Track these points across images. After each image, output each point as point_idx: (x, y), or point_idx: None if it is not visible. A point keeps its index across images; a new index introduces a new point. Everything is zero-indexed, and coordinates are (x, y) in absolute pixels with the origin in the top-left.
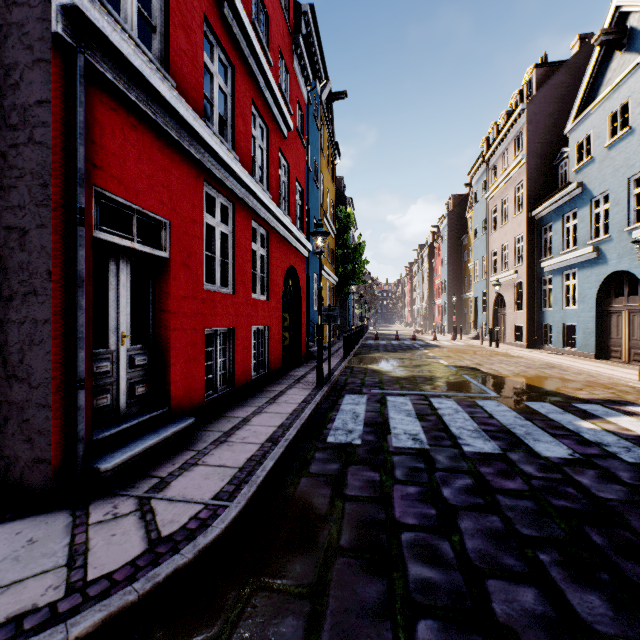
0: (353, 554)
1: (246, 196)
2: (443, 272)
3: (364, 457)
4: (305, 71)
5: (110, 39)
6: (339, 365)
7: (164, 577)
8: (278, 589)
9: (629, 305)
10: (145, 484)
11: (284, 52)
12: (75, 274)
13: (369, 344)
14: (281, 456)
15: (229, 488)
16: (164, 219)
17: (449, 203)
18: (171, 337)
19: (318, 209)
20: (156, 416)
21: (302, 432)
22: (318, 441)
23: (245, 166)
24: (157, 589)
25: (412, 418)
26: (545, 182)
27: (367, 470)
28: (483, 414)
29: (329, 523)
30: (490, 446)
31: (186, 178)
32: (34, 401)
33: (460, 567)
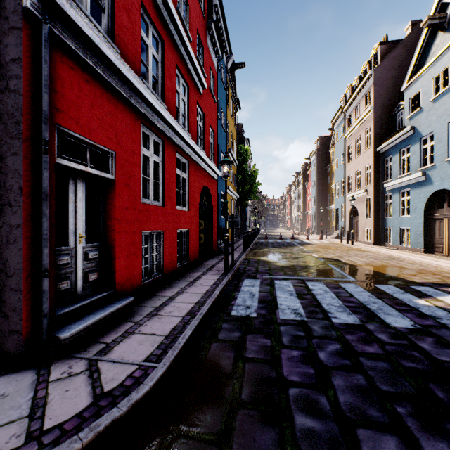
0: (252, 406)
1: (172, 135)
2: (313, 191)
3: (259, 327)
4: (215, 47)
5: (68, 13)
6: (240, 257)
7: (103, 427)
8: (193, 436)
9: (448, 214)
10: (94, 348)
11: (200, 32)
12: (41, 190)
13: (261, 242)
14: (197, 326)
15: (157, 352)
16: (111, 150)
17: (317, 142)
18: (116, 237)
19: (225, 146)
20: (105, 296)
21: (213, 307)
22: (224, 314)
23: (172, 113)
24: (98, 437)
25: (293, 297)
26: (387, 126)
27: (261, 337)
28: (345, 294)
29: (233, 380)
30: (352, 318)
31: (127, 121)
32: (9, 286)
33: (335, 418)
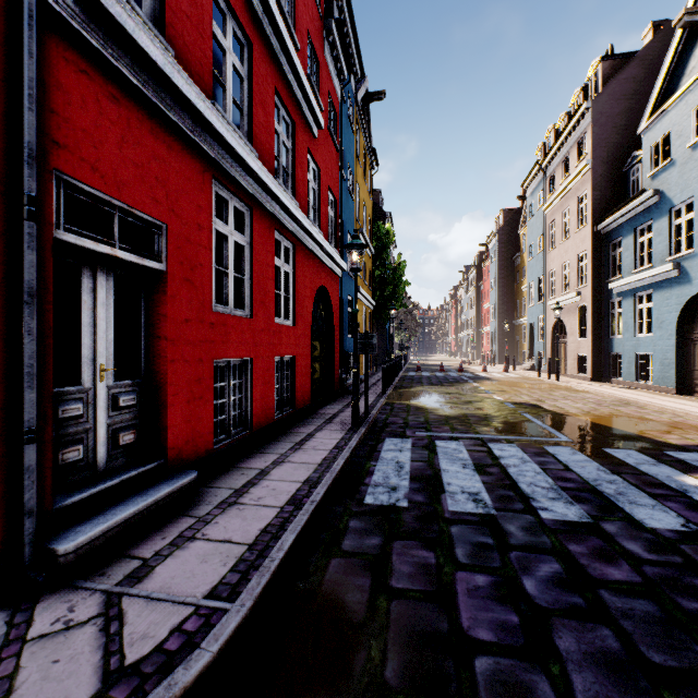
0: None
1: (267, 201)
2: (493, 295)
3: (413, 527)
4: (338, 63)
5: None
6: (377, 401)
7: None
8: None
9: None
10: (120, 570)
11: (314, 37)
12: (22, 286)
13: (410, 376)
14: (305, 526)
15: (232, 578)
16: (159, 221)
17: (499, 218)
18: (168, 370)
19: (353, 223)
20: (147, 471)
21: (333, 489)
22: (353, 502)
23: (266, 165)
24: None
25: (469, 470)
26: (613, 191)
27: (418, 547)
28: (557, 465)
29: (369, 638)
30: (575, 511)
31: (189, 172)
32: None
33: None
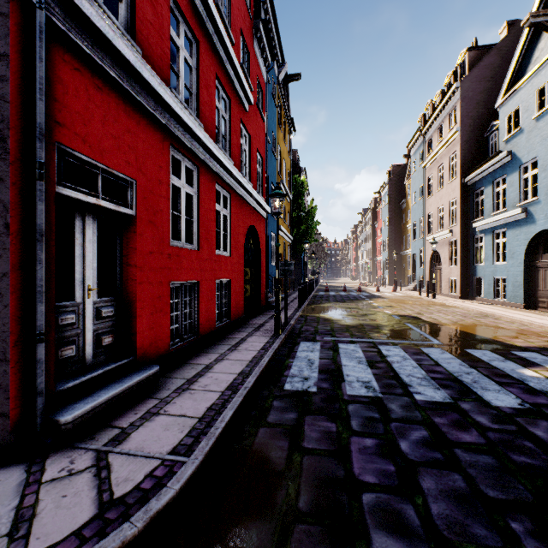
0: (313, 520)
1: (210, 161)
2: (384, 232)
3: (320, 406)
4: (264, 53)
5: None
6: (294, 314)
7: None
8: None
9: None
10: (105, 435)
11: (245, 34)
12: (34, 228)
13: (320, 295)
14: (240, 405)
15: (187, 441)
16: (130, 178)
17: (390, 172)
18: (137, 290)
19: (276, 176)
20: (122, 365)
21: (261, 379)
22: (276, 388)
23: (209, 134)
24: None
25: (363, 365)
26: (477, 152)
27: (323, 420)
28: (429, 361)
29: (287, 481)
30: (440, 395)
31: (152, 141)
32: None
33: (428, 538)
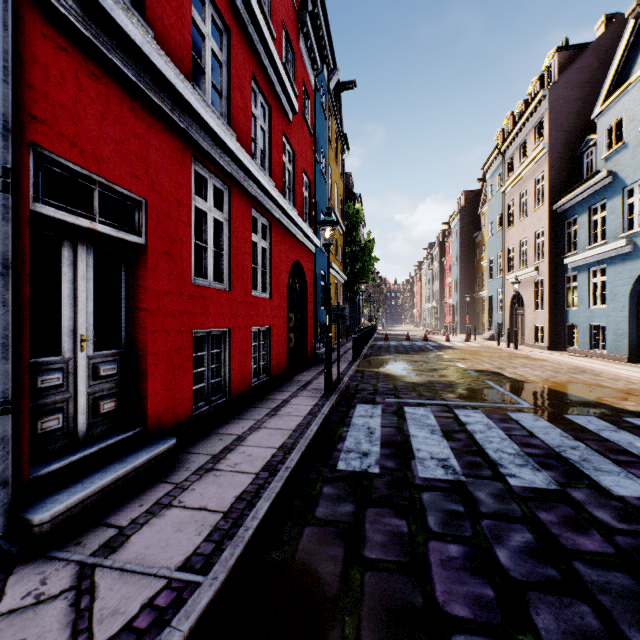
0: None
1: (244, 180)
2: (454, 271)
3: (385, 494)
4: (312, 53)
5: None
6: (348, 369)
7: None
8: None
9: None
10: (96, 539)
11: (289, 28)
12: None
13: (379, 345)
14: (279, 492)
15: (206, 548)
16: (138, 197)
17: (461, 199)
18: (148, 341)
19: (326, 203)
20: (127, 438)
21: (307, 455)
22: (326, 468)
23: (244, 146)
24: None
25: (437, 436)
26: (568, 173)
27: (390, 515)
28: (521, 431)
29: (343, 613)
30: (542, 478)
31: (168, 150)
32: None
33: None
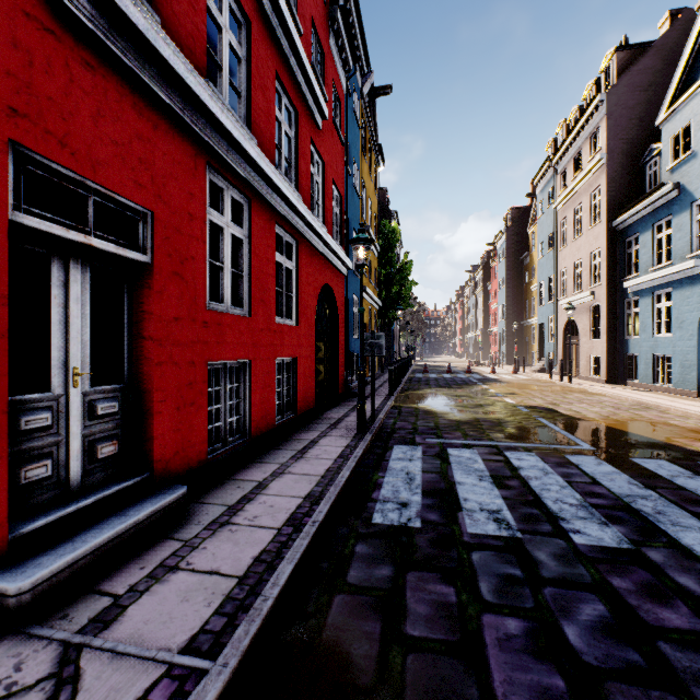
0: None
1: (267, 191)
2: (501, 296)
3: (428, 553)
4: (343, 53)
5: None
6: (384, 404)
7: None
8: None
9: None
10: (86, 611)
11: (317, 24)
12: None
13: (417, 378)
14: (305, 552)
15: (216, 623)
16: (143, 208)
17: (508, 217)
18: (154, 374)
19: (359, 221)
20: (129, 487)
21: (337, 505)
22: (360, 522)
23: (266, 154)
24: None
25: (487, 483)
26: (628, 186)
27: (435, 580)
28: (583, 478)
29: None
30: (612, 535)
31: (178, 155)
32: None
33: None
